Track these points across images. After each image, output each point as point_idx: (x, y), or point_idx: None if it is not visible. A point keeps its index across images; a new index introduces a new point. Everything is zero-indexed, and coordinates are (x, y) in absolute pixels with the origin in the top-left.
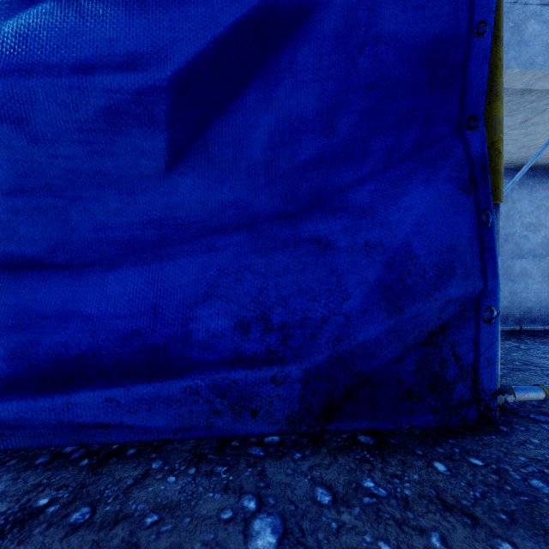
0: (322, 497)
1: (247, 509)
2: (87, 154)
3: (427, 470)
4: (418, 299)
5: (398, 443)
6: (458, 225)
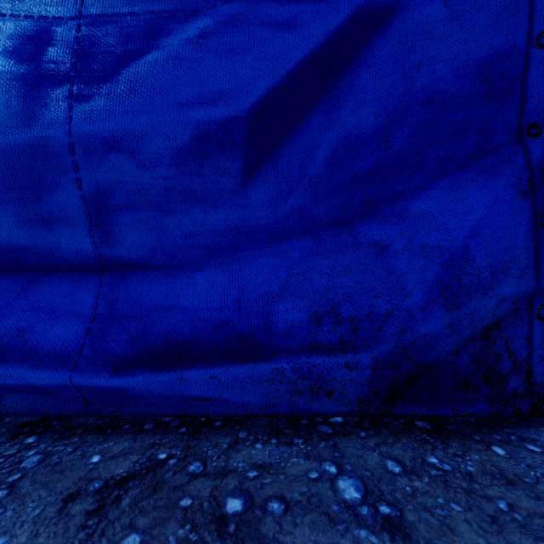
0: (393, 467)
1: (329, 472)
2: (186, 175)
3: (487, 452)
4: (476, 297)
5: (454, 429)
6: (514, 228)
